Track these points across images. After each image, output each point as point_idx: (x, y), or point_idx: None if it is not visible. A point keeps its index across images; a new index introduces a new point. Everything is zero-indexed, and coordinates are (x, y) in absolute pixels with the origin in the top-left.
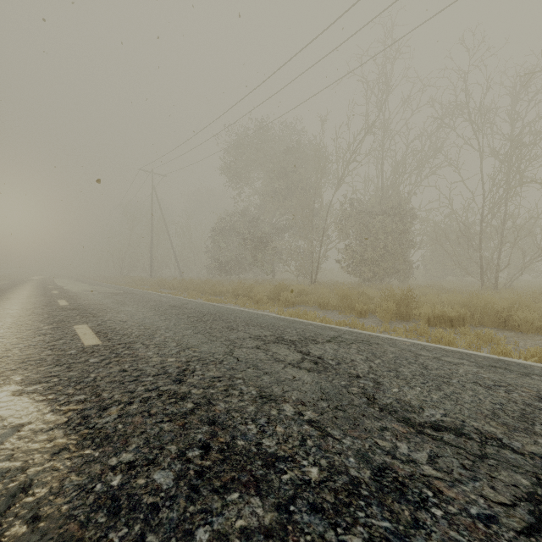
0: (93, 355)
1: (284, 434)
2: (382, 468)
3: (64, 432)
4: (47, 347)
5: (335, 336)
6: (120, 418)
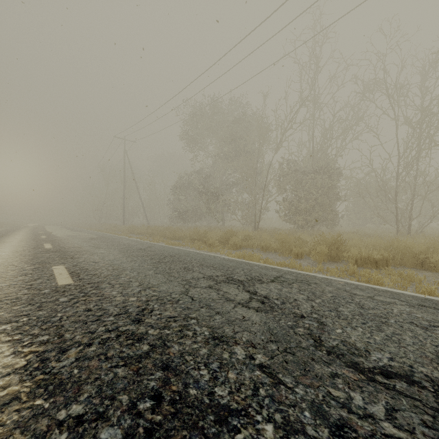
0: (64, 294)
1: (236, 382)
2: (340, 426)
3: (20, 377)
4: (25, 286)
5: (278, 276)
6: (77, 362)
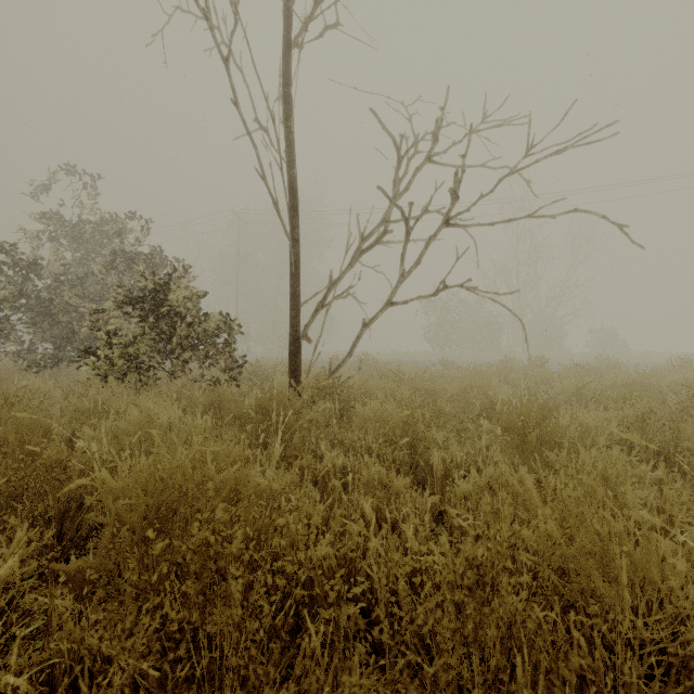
0: None
1: None
2: None
3: None
4: None
5: None
6: None
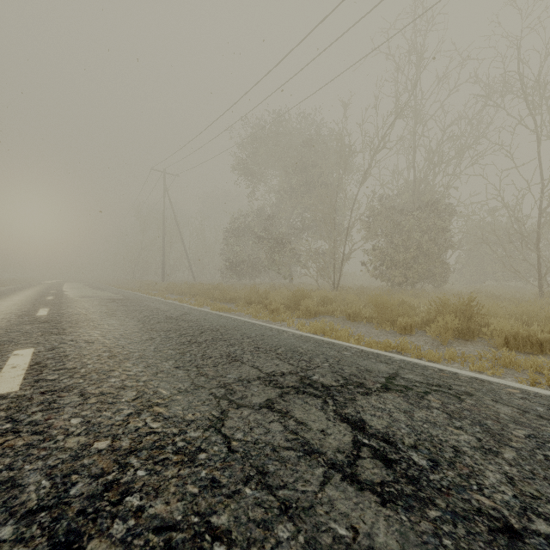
0: None
1: None
2: None
3: None
4: None
5: (391, 375)
6: None
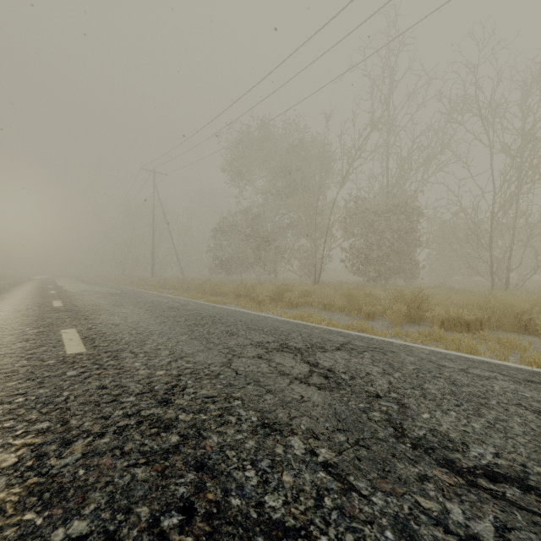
0: (73, 366)
1: (293, 487)
2: None
3: (7, 481)
4: (25, 356)
5: (345, 343)
6: (84, 459)
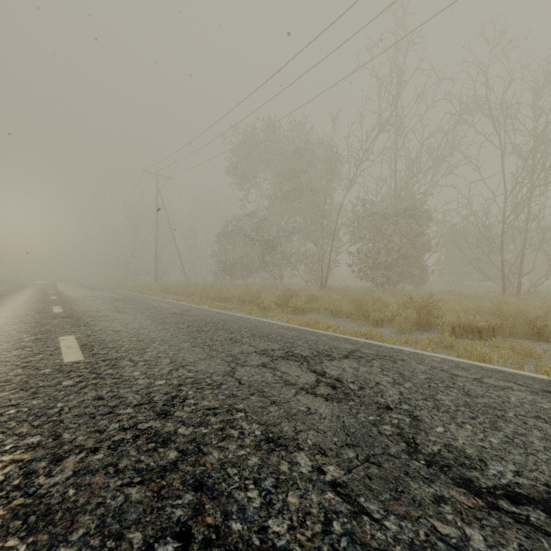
0: (69, 375)
1: (299, 510)
2: None
3: None
4: (20, 364)
5: (353, 350)
6: (75, 477)
